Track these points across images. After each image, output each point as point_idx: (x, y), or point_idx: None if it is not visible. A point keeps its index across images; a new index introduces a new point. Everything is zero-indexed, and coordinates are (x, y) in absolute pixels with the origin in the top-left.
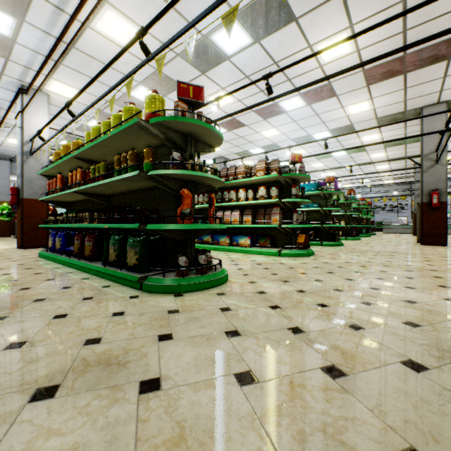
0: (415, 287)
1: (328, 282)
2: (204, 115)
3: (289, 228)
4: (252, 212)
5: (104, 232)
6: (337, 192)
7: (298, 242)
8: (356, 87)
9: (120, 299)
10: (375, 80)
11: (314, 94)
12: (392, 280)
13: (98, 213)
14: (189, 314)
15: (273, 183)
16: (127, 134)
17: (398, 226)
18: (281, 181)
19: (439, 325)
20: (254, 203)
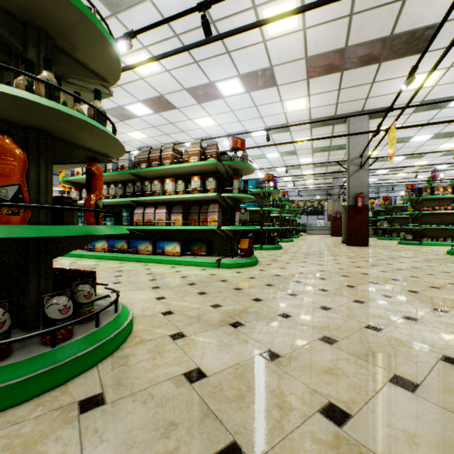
0: (414, 316)
1: (301, 318)
2: None
3: (231, 231)
4: (183, 210)
5: None
6: (277, 191)
7: (241, 248)
8: (297, 78)
9: None
10: (315, 73)
11: (255, 79)
12: (376, 304)
13: None
14: None
15: (210, 174)
16: None
17: (319, 228)
18: (220, 170)
19: None
20: (186, 198)
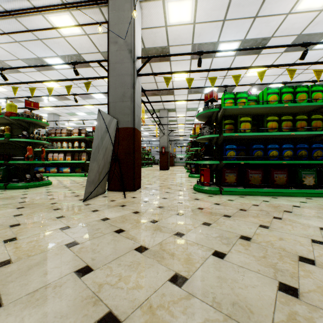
0: None
1: None
2: (39, 117)
3: None
4: (72, 154)
5: None
6: None
7: None
8: None
9: None
10: None
11: None
12: None
13: None
14: (33, 191)
15: (84, 140)
16: None
17: None
18: (87, 139)
19: None
20: (72, 150)
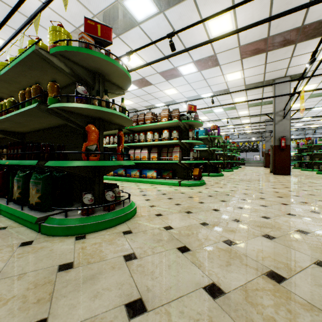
0: (295, 213)
1: (224, 211)
2: (111, 52)
3: (187, 163)
4: (158, 150)
5: (16, 168)
6: (220, 137)
7: (194, 175)
8: (234, 59)
9: (6, 248)
10: (246, 55)
11: (204, 63)
12: (274, 207)
13: (7, 150)
14: (85, 270)
15: (174, 128)
16: (30, 66)
17: (254, 161)
18: (181, 126)
19: None
20: (159, 143)
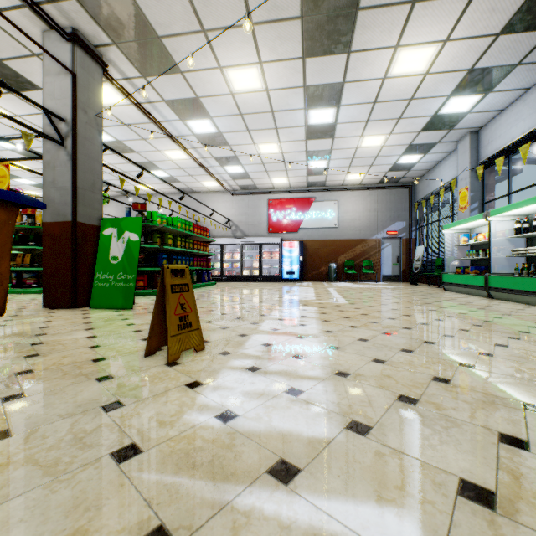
0: None
1: None
2: None
3: None
4: None
5: None
6: None
7: None
8: None
9: None
10: None
11: None
12: None
13: None
14: None
15: None
16: None
17: None
18: None
19: (24, 310)
20: None
